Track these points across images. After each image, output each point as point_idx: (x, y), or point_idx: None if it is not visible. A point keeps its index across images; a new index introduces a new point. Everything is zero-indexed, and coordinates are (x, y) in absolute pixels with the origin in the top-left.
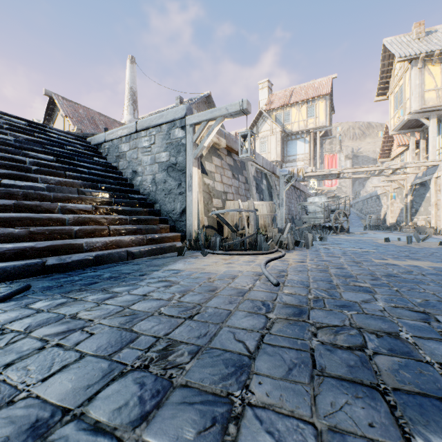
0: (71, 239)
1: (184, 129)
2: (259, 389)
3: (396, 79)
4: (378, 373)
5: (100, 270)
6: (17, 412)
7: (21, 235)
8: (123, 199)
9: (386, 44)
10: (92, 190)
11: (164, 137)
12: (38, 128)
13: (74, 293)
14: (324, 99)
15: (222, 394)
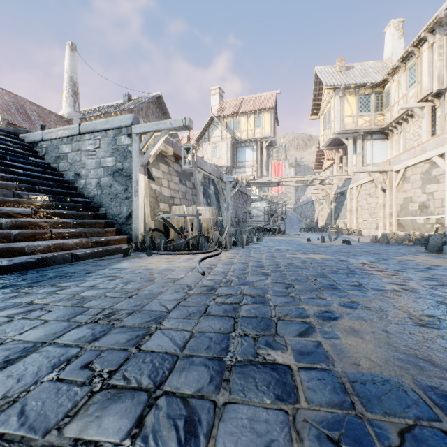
0: (10, 243)
1: (130, 137)
2: (168, 323)
3: (325, 102)
4: (239, 312)
5: (44, 271)
6: (9, 346)
7: None
8: (66, 203)
9: (317, 72)
10: (30, 193)
11: (109, 142)
12: None
13: (23, 288)
14: (270, 112)
15: (145, 327)
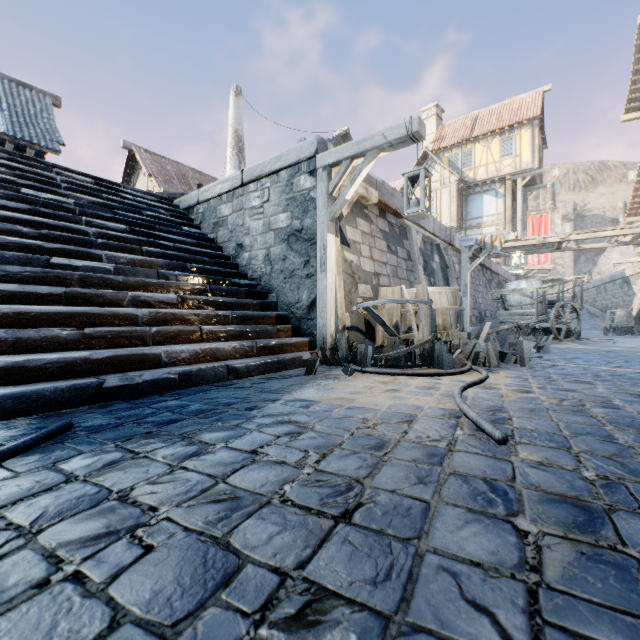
0: (144, 347)
1: (313, 175)
2: None
3: None
4: None
5: (185, 397)
6: None
7: (71, 339)
8: (223, 286)
9: None
10: (179, 273)
11: (282, 189)
12: (108, 188)
13: (136, 440)
14: (530, 126)
15: None
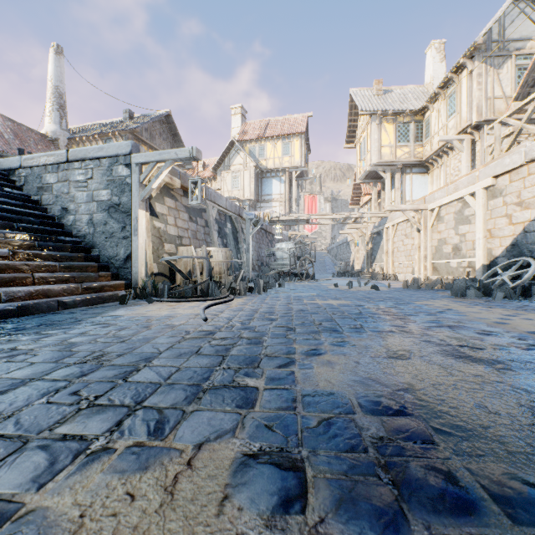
0: None
1: (129, 167)
2: (157, 362)
3: (361, 129)
4: (230, 351)
5: (26, 320)
6: None
7: None
8: (51, 243)
9: (352, 94)
10: (7, 231)
11: (104, 172)
12: None
13: (4, 336)
14: (300, 138)
15: (134, 365)
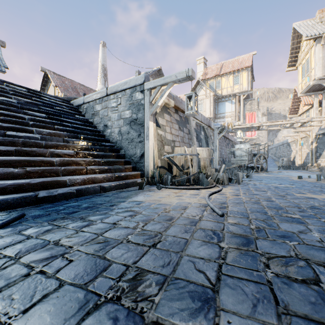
0: (58, 177)
1: (142, 92)
2: None
3: (303, 53)
4: None
5: (79, 201)
6: None
7: (19, 173)
8: (97, 146)
9: (295, 27)
10: (74, 140)
11: (127, 99)
12: (35, 94)
13: (58, 221)
14: (247, 71)
15: None
